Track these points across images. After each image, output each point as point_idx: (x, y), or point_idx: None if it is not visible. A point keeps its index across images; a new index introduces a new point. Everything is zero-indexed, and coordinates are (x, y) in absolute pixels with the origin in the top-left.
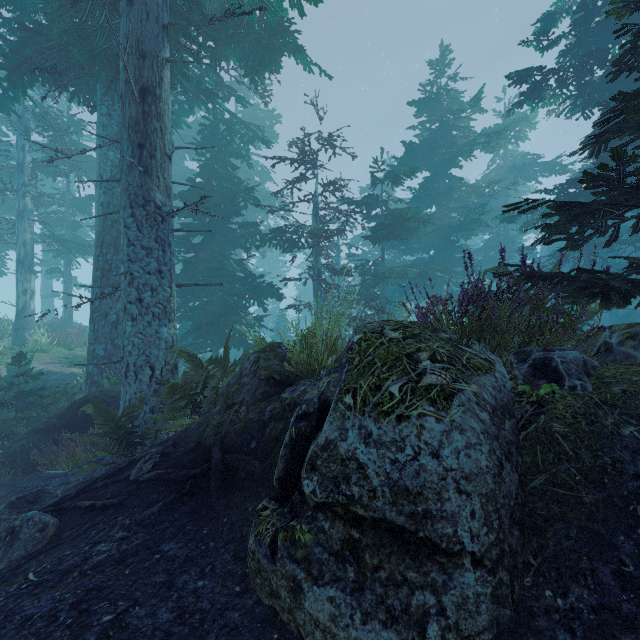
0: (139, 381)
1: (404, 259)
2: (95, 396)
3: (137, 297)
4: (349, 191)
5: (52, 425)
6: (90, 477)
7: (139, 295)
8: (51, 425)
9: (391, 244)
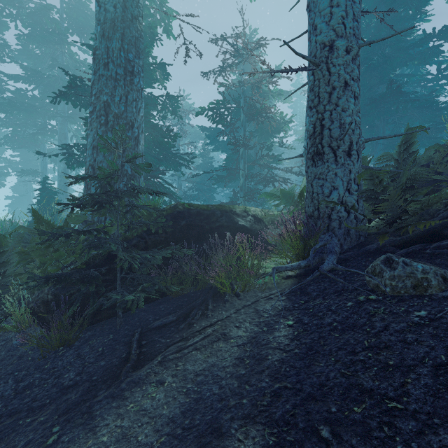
0: (360, 161)
1: (212, 165)
2: (187, 207)
3: (358, 76)
4: (269, 89)
5: (142, 243)
6: (336, 260)
7: (359, 75)
8: (140, 243)
9: (225, 148)
